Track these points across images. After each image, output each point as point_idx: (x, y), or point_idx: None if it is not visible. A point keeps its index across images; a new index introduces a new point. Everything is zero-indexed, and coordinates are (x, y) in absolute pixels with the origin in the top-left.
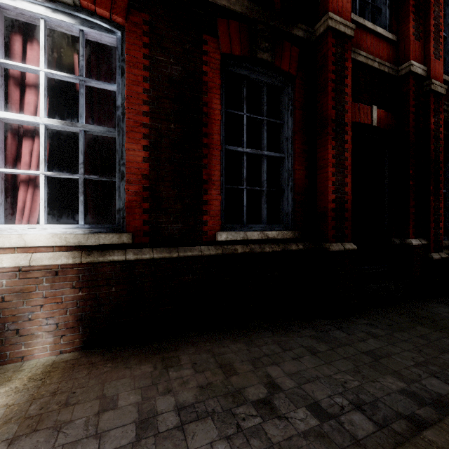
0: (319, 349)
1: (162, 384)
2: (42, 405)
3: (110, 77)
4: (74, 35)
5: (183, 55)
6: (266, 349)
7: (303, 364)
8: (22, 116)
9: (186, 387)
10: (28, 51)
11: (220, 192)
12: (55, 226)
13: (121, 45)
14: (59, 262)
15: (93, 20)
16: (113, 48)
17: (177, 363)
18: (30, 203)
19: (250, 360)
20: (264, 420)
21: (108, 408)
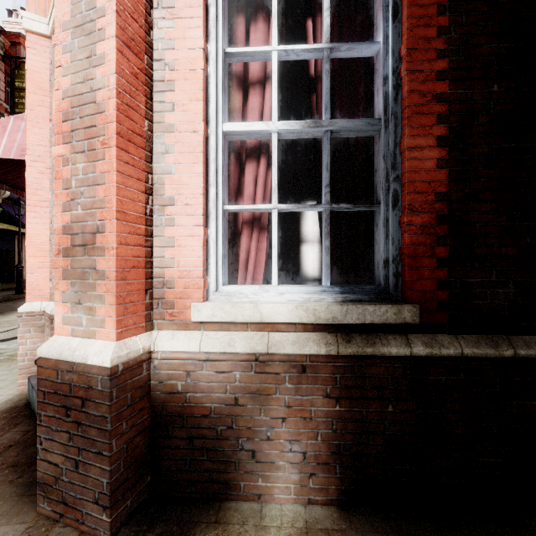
0: None
1: None
2: None
3: (359, 39)
4: None
5: None
6: None
7: None
8: (251, 125)
9: None
10: (251, 35)
11: None
12: (293, 290)
13: None
14: (307, 351)
15: None
16: None
17: None
18: (255, 253)
19: None
20: None
21: None
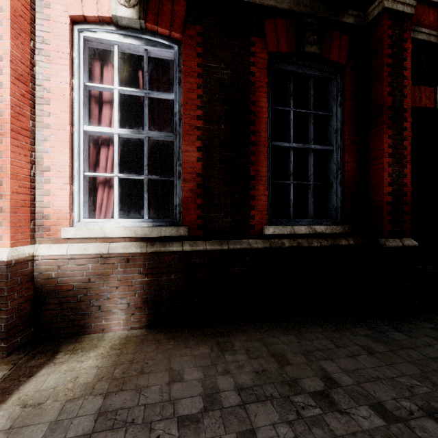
0: (377, 349)
1: (220, 365)
2: (124, 370)
3: (168, 87)
4: (138, 54)
5: (232, 59)
6: (317, 343)
7: (360, 363)
8: (101, 129)
9: (243, 371)
10: (104, 73)
11: (267, 187)
12: (126, 220)
13: (178, 57)
14: (130, 251)
15: (155, 39)
16: (170, 61)
17: (231, 347)
18: (106, 200)
19: (303, 353)
20: (324, 412)
21: (176, 380)
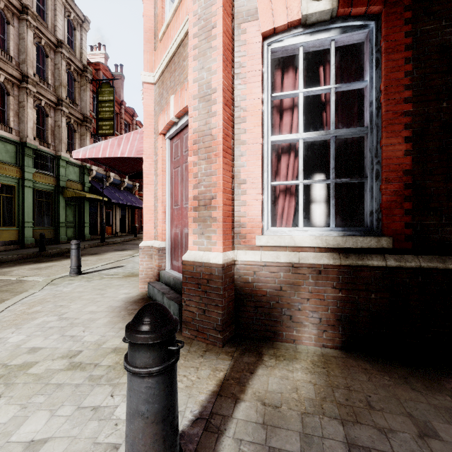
0: None
1: None
2: (345, 397)
3: (354, 76)
4: (319, 50)
5: None
6: None
7: None
8: (287, 136)
9: None
10: (285, 81)
11: None
12: (312, 229)
13: (375, 35)
14: (322, 262)
15: (346, 24)
16: (356, 45)
17: None
18: (287, 208)
19: None
20: None
21: (430, 435)
